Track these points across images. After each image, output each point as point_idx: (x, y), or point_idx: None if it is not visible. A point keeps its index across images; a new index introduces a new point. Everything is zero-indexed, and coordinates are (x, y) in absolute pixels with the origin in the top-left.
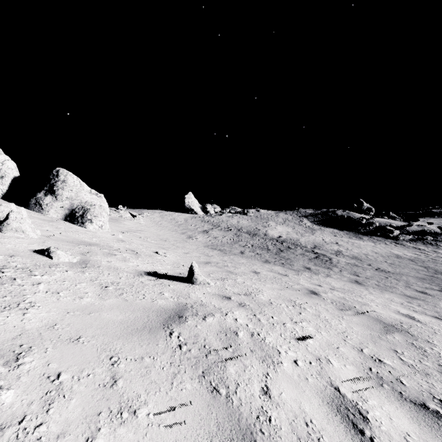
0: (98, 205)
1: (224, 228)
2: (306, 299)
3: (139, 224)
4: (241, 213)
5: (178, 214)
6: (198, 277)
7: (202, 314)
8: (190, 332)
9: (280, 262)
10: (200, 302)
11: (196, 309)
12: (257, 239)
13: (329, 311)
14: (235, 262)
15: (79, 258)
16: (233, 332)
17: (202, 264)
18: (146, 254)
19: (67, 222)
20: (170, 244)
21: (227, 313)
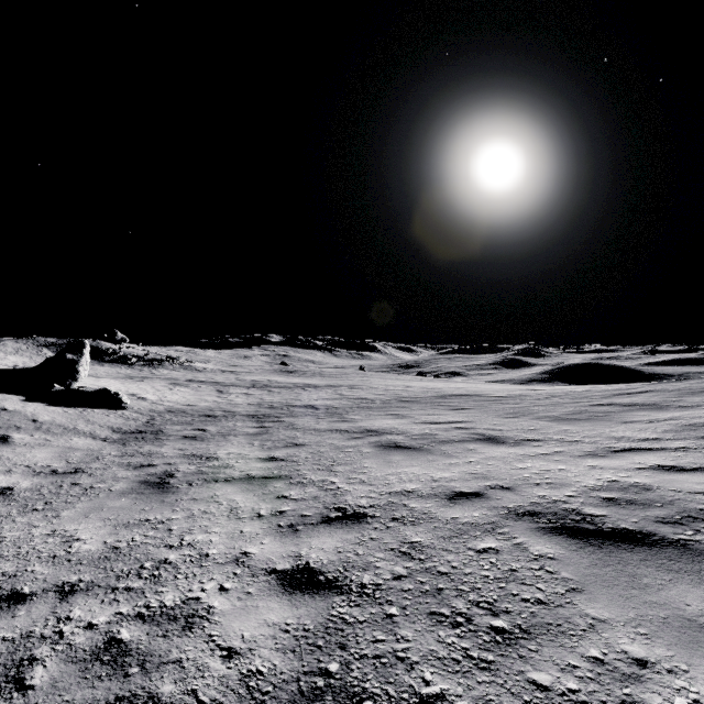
0: None
1: None
2: None
3: None
4: None
5: None
6: None
7: None
8: None
9: None
10: None
11: None
12: None
13: None
14: None
15: None
16: None
17: None
18: None
19: None
20: None
21: None
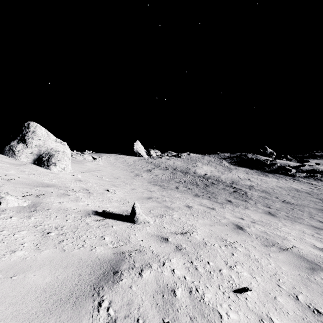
0: (61, 151)
1: (163, 167)
2: (235, 236)
3: (98, 165)
4: (176, 156)
5: (129, 157)
6: (139, 216)
7: (139, 266)
8: (122, 298)
9: (207, 196)
10: (139, 248)
11: (133, 259)
12: (189, 176)
13: (257, 248)
14: (171, 197)
15: (29, 202)
16: (170, 291)
17: (145, 200)
18: (98, 192)
19: (35, 165)
20: (121, 181)
21: (164, 261)
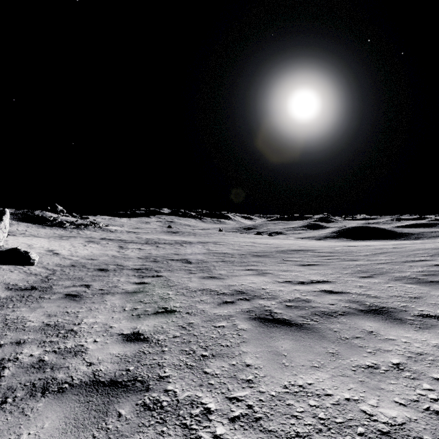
0: None
1: None
2: None
3: None
4: None
5: None
6: None
7: None
8: None
9: None
10: None
11: None
12: None
13: None
14: None
15: None
16: None
17: None
18: None
19: None
20: None
21: None
